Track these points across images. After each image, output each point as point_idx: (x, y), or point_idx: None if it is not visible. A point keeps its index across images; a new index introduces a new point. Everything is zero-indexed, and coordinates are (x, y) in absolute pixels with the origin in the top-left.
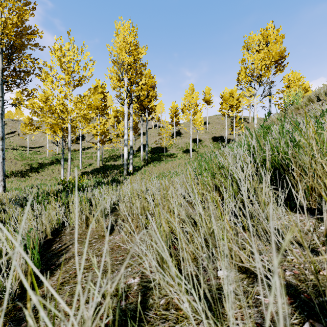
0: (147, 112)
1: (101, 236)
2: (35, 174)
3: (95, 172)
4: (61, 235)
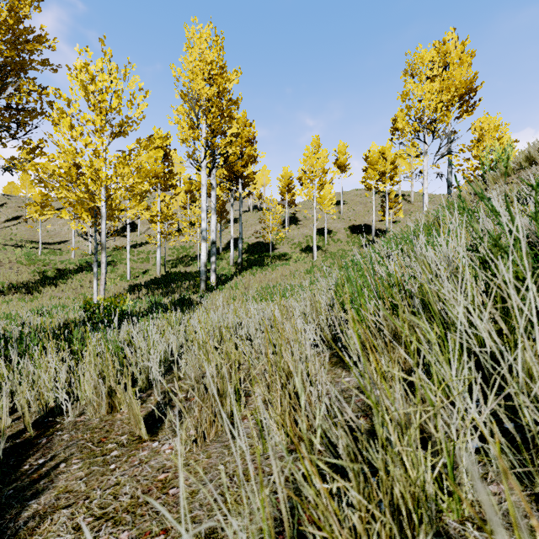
0: (241, 183)
1: (135, 439)
2: (50, 289)
3: (153, 286)
4: (53, 429)
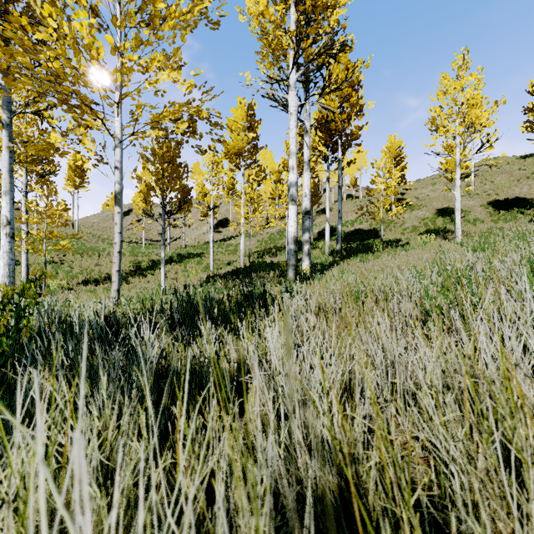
0: (340, 146)
1: None
2: (138, 280)
3: (230, 277)
4: None
